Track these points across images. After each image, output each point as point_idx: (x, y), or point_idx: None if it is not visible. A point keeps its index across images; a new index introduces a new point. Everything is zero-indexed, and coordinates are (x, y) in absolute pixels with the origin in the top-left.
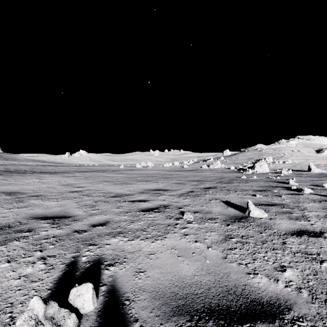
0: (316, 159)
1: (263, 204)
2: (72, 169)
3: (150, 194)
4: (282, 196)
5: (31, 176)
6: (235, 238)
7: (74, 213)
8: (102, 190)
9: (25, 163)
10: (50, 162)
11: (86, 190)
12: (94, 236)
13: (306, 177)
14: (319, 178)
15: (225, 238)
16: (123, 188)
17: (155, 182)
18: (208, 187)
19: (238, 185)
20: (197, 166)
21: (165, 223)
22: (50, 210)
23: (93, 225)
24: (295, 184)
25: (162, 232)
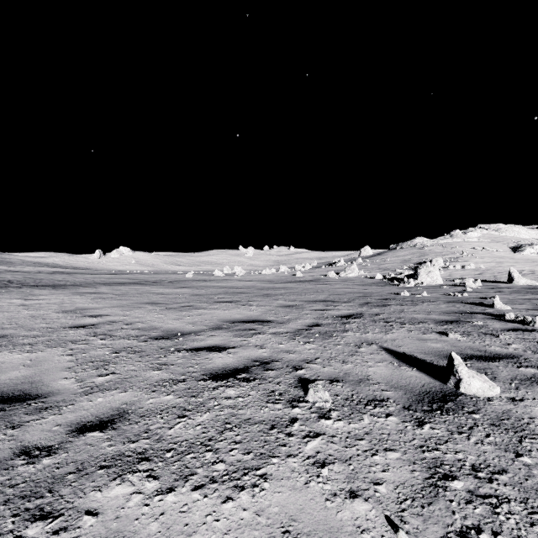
0: (513, 261)
1: (472, 356)
2: (99, 279)
3: (234, 331)
4: (501, 335)
5: (13, 293)
6: (458, 477)
7: (52, 386)
8: (138, 322)
9: (19, 268)
10: (67, 266)
11: (106, 324)
12: (65, 472)
13: (511, 292)
14: (535, 294)
15: (430, 478)
16: (183, 317)
17: (246, 304)
18: (347, 314)
19: (402, 309)
20: (319, 273)
21: (263, 418)
22: (0, 376)
23: (80, 425)
24: (505, 308)
25: (255, 452)
